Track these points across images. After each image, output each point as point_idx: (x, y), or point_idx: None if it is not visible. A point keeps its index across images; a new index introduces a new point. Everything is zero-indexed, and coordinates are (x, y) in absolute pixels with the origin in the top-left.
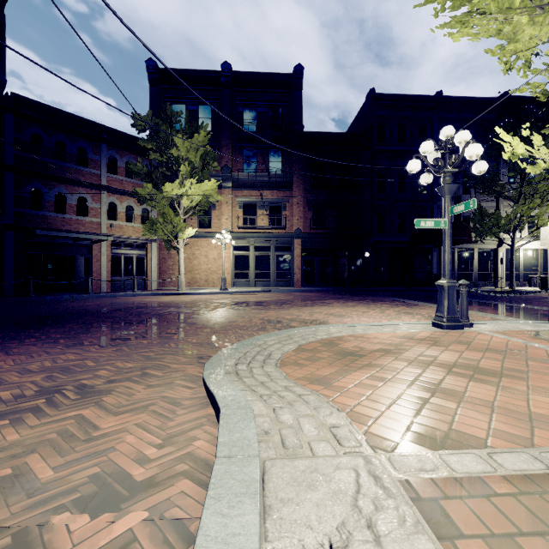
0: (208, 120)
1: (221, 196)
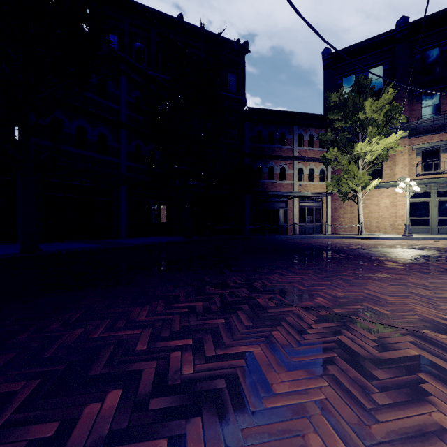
0: (379, 80)
1: None
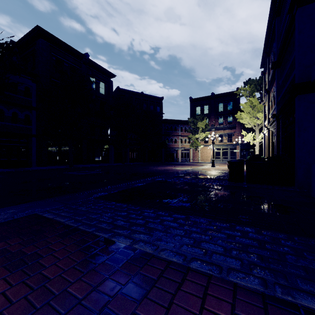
0: (207, 110)
1: (211, 133)
